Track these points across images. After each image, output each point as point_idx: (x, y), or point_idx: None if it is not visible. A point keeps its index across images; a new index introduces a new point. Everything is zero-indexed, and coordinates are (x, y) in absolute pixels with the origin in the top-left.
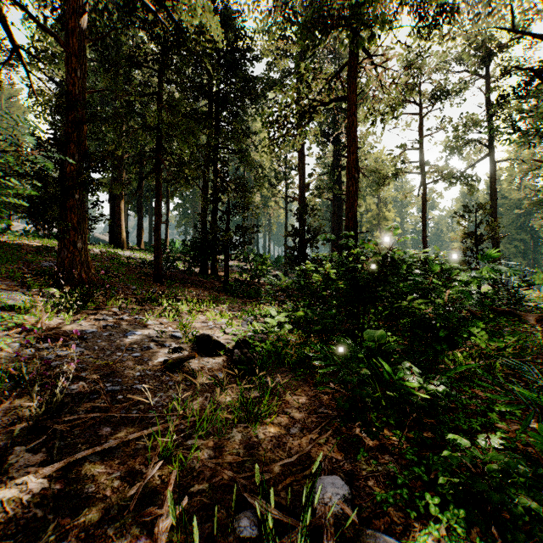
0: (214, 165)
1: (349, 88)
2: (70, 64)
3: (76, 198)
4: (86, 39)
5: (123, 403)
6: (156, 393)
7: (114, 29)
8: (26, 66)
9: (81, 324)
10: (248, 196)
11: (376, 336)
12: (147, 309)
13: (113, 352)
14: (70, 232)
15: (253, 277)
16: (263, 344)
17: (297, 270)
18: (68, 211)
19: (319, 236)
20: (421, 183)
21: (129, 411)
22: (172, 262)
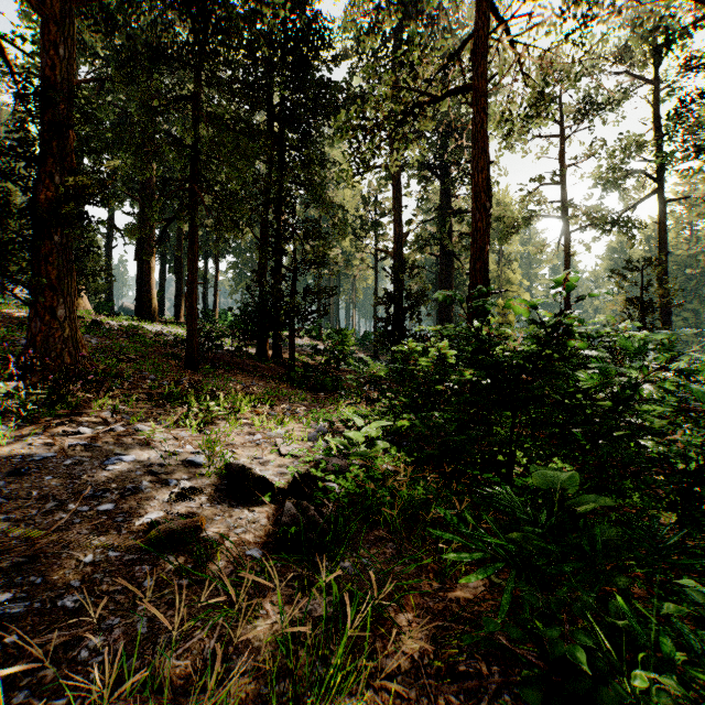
0: (274, 203)
1: (475, 70)
2: (48, 35)
3: (56, 240)
4: (73, 0)
5: (8, 662)
6: (104, 618)
7: (129, 3)
8: (11, 64)
9: (31, 443)
10: (323, 246)
11: (559, 481)
12: (161, 412)
13: (61, 504)
14: (46, 293)
15: (329, 360)
16: (340, 480)
17: (391, 350)
18: (43, 261)
19: (436, 293)
20: (562, 231)
21: (8, 695)
22: (214, 340)
